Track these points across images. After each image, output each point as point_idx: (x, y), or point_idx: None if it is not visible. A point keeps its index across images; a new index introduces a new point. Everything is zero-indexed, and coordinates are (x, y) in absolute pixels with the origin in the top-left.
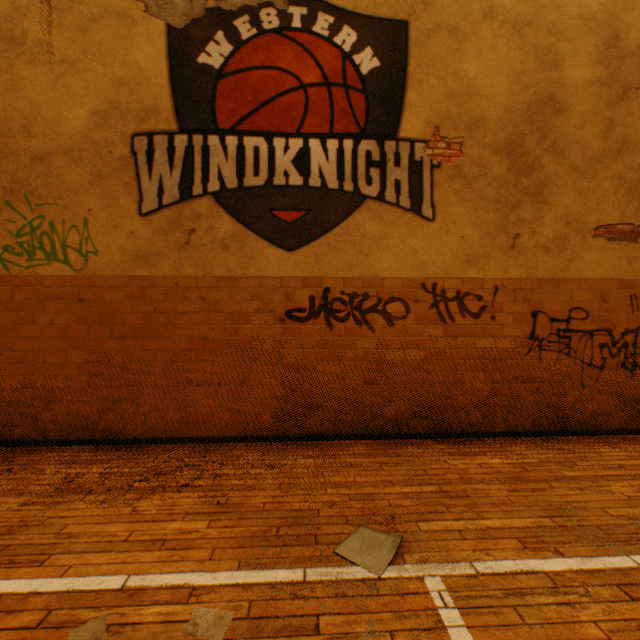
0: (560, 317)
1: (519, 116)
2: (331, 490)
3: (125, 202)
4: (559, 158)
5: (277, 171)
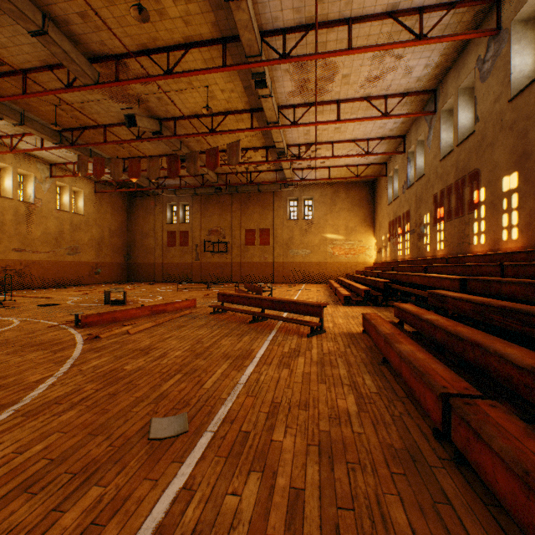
0: (5, 267)
1: None
2: None
3: None
4: (5, 234)
5: None
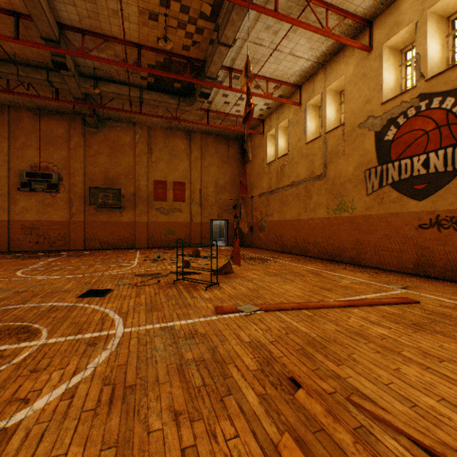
0: None
1: None
2: (409, 283)
3: (362, 192)
4: None
5: (414, 170)
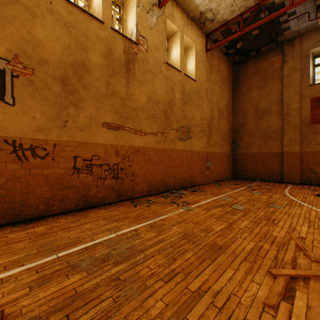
0: (88, 159)
1: (68, 67)
2: None
3: None
4: (88, 91)
5: None
